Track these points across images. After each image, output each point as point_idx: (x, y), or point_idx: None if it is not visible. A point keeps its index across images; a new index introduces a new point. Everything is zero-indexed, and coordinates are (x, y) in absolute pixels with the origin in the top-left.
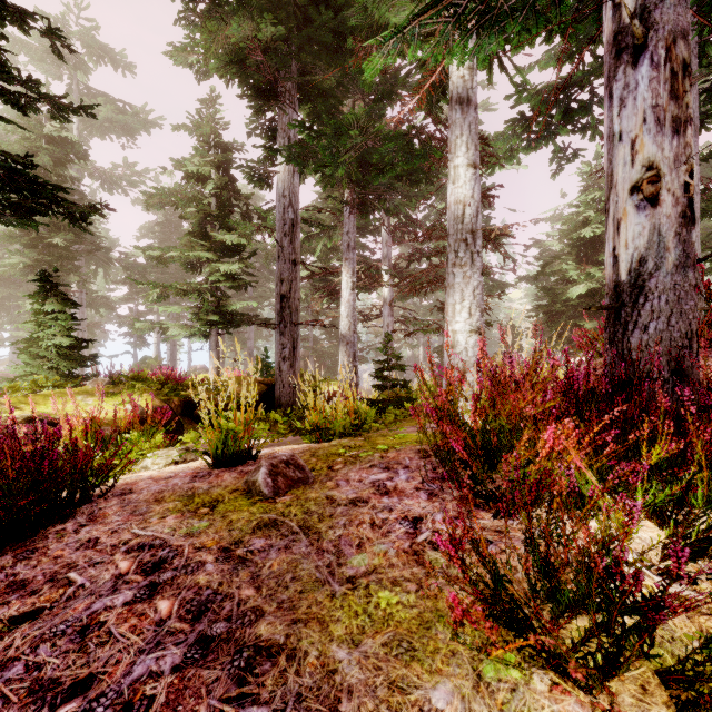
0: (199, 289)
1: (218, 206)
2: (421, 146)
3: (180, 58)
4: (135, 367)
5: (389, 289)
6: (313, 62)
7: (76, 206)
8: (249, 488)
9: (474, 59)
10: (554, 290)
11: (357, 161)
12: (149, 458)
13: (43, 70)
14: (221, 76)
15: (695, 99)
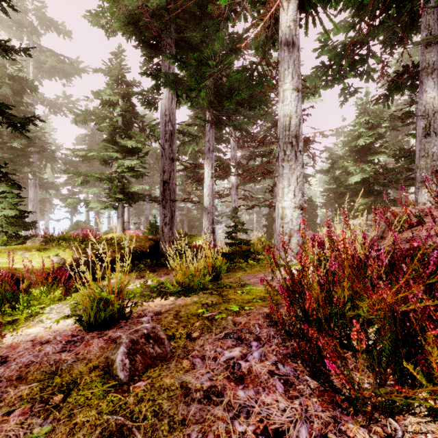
0: (109, 177)
1: (123, 123)
2: (259, 77)
3: (95, 21)
4: (70, 228)
5: (235, 178)
6: (185, 25)
7: (14, 117)
8: (108, 368)
9: (297, 14)
10: (339, 179)
11: (215, 95)
12: (39, 317)
13: (10, 34)
14: (123, 34)
15: (437, 53)
